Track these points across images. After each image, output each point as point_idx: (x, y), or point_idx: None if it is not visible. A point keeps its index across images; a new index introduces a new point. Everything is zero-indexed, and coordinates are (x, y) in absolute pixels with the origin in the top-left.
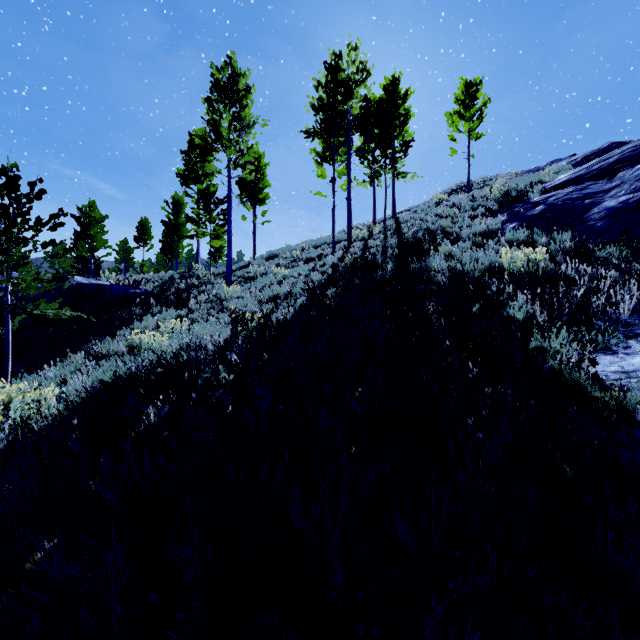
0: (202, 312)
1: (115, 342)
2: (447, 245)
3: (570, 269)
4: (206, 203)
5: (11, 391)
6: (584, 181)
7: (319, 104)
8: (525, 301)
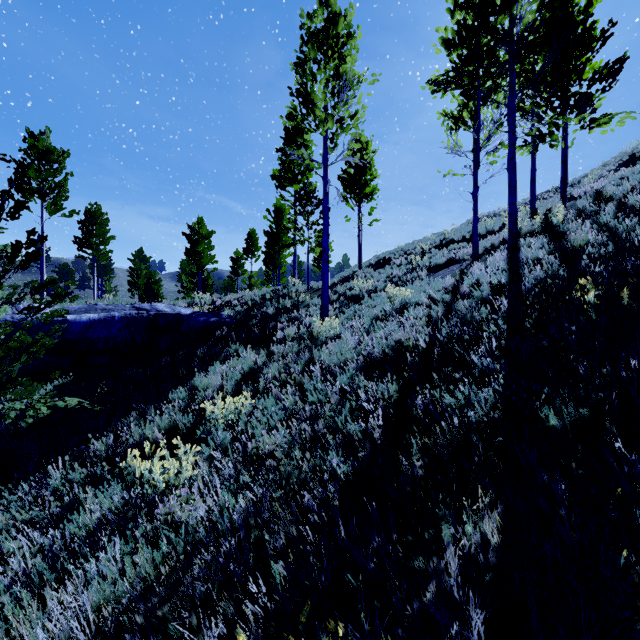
0: (281, 366)
1: (156, 418)
2: None
3: None
4: (302, 205)
5: None
6: None
7: (458, 31)
8: None
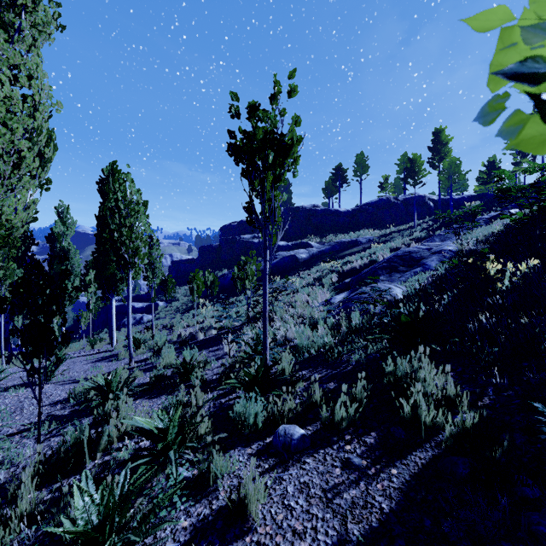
0: None
1: None
2: None
3: None
4: (523, 154)
5: None
6: None
7: None
8: None
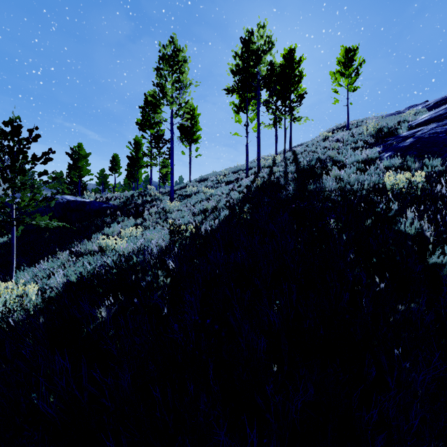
0: (152, 221)
1: (90, 243)
2: (335, 170)
3: (444, 189)
4: (156, 143)
5: (3, 287)
6: (444, 119)
7: (236, 69)
8: (413, 217)
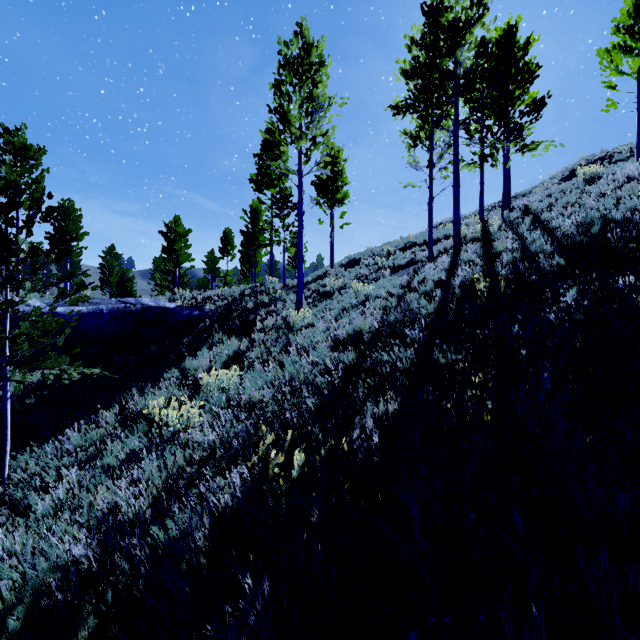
0: (262, 349)
1: (156, 392)
2: None
3: None
4: (278, 209)
5: None
6: None
7: (413, 65)
8: None
